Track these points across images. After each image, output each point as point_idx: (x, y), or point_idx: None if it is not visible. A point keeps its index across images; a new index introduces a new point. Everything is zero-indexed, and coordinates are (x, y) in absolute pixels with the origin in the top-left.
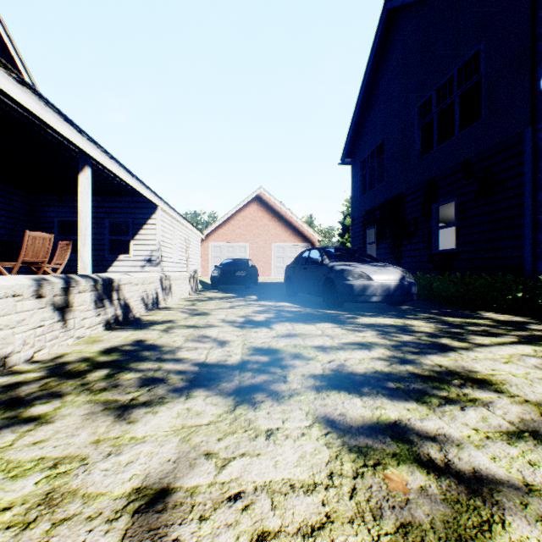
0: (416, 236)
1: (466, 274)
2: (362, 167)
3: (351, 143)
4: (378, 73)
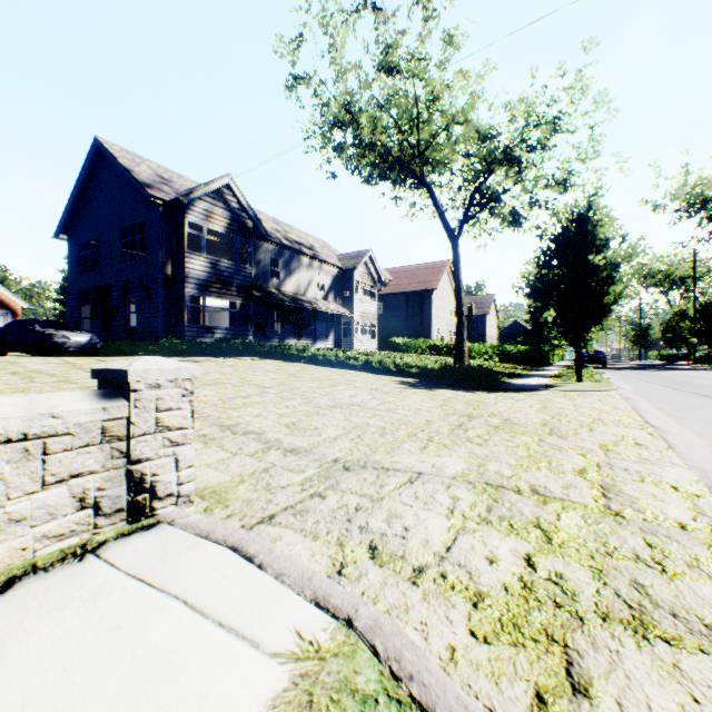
0: (118, 317)
1: (137, 340)
2: (79, 249)
3: (67, 223)
4: (93, 180)
